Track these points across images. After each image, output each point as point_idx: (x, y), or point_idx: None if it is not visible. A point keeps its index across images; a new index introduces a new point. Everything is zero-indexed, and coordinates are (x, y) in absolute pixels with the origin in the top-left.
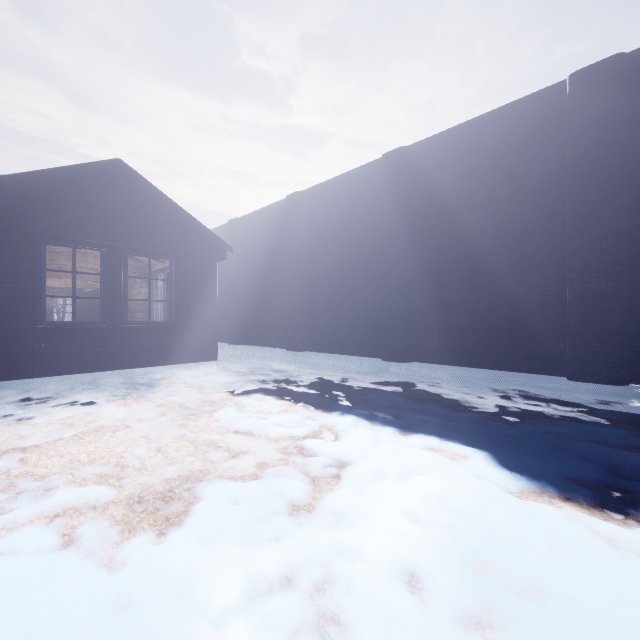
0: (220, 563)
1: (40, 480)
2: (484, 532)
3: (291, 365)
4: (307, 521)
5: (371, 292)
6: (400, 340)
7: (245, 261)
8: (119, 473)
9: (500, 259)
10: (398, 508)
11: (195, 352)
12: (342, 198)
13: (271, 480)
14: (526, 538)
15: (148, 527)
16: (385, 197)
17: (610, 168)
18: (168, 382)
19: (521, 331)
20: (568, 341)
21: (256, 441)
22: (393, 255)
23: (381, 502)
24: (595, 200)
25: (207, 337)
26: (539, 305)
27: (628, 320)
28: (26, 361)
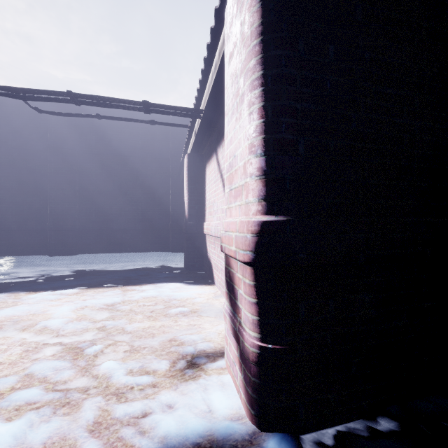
0: None
1: None
2: None
3: None
4: None
5: None
6: None
7: None
8: None
9: (12, 185)
10: None
11: None
12: None
13: None
14: None
15: None
16: None
17: (67, 149)
18: None
19: (26, 231)
20: (49, 235)
21: None
22: None
23: None
24: (61, 163)
25: None
26: (37, 215)
27: (75, 224)
28: None
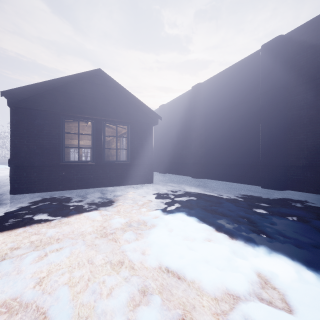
0: None
1: None
2: None
3: (197, 188)
4: None
5: (251, 141)
6: (277, 174)
7: (167, 127)
8: None
9: None
10: None
11: (140, 178)
12: (228, 82)
13: None
14: None
15: None
16: (264, 74)
17: None
18: (123, 198)
19: None
20: None
21: (189, 290)
22: (271, 114)
23: None
24: None
25: (147, 170)
26: None
27: None
28: (55, 182)
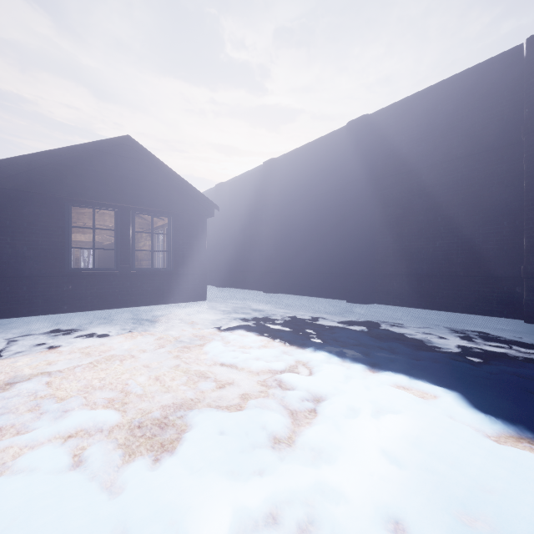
0: (208, 496)
1: (60, 402)
2: (467, 479)
3: (268, 305)
4: (288, 455)
5: (337, 243)
6: (363, 284)
7: (229, 218)
8: (123, 399)
9: (457, 211)
10: (375, 447)
11: (188, 293)
12: (311, 162)
13: (254, 412)
14: (513, 489)
15: (145, 452)
16: (349, 160)
17: None
18: (166, 318)
19: (478, 277)
20: (525, 286)
21: (239, 373)
22: (357, 210)
23: (359, 440)
24: None
25: (198, 281)
26: (495, 253)
27: None
28: (57, 300)
